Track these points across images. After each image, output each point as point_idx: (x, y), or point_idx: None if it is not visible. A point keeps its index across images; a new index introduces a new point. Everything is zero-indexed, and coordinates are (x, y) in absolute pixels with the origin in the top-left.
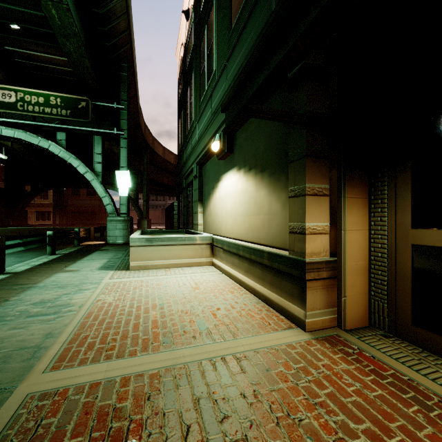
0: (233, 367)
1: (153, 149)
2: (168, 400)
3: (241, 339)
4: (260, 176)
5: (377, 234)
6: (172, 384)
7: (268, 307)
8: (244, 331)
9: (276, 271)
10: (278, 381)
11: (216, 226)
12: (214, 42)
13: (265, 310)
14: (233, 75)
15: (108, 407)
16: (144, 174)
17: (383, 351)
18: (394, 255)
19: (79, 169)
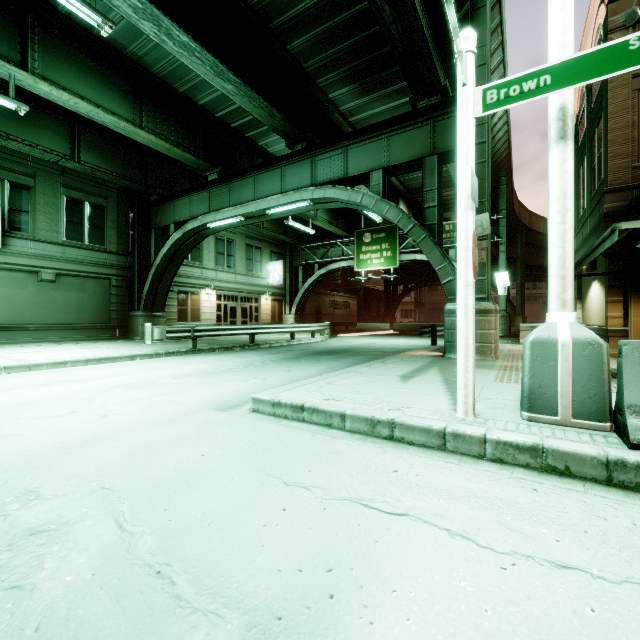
0: None
1: (530, 228)
2: None
3: None
4: (604, 289)
5: None
6: None
7: None
8: None
9: (604, 337)
10: None
11: (589, 318)
12: (585, 188)
13: None
14: (590, 229)
15: None
16: (517, 261)
17: None
18: None
19: None
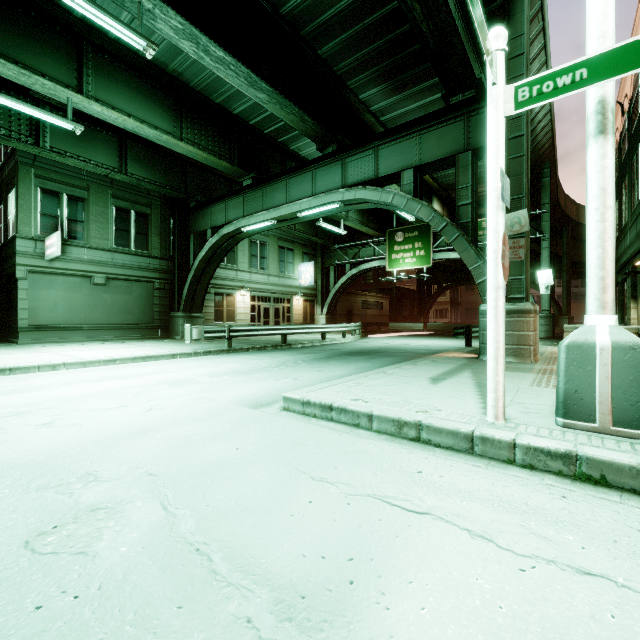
0: None
1: (577, 221)
2: None
3: None
4: None
5: None
6: None
7: None
8: None
9: None
10: None
11: None
12: (639, 178)
13: None
14: None
15: None
16: (563, 258)
17: None
18: None
19: None
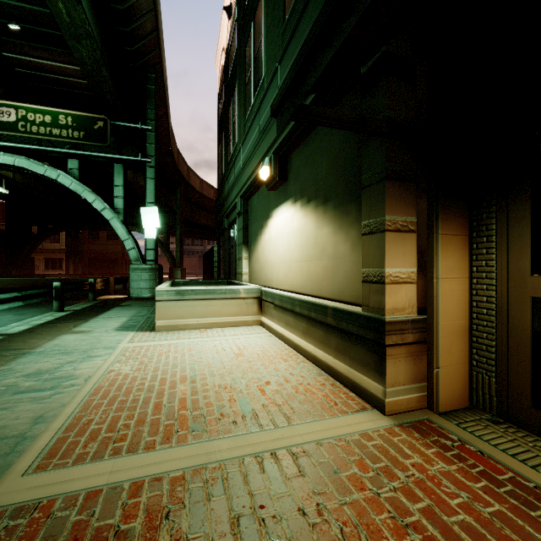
0: (287, 466)
1: (188, 182)
2: (194, 519)
3: (298, 425)
4: (321, 209)
5: (481, 284)
6: (201, 493)
7: (333, 381)
8: (302, 413)
9: (344, 332)
10: (351, 489)
11: (265, 275)
12: (263, 41)
13: (329, 384)
14: None
15: (108, 530)
16: (177, 212)
17: (494, 444)
18: (506, 311)
19: (95, 205)
